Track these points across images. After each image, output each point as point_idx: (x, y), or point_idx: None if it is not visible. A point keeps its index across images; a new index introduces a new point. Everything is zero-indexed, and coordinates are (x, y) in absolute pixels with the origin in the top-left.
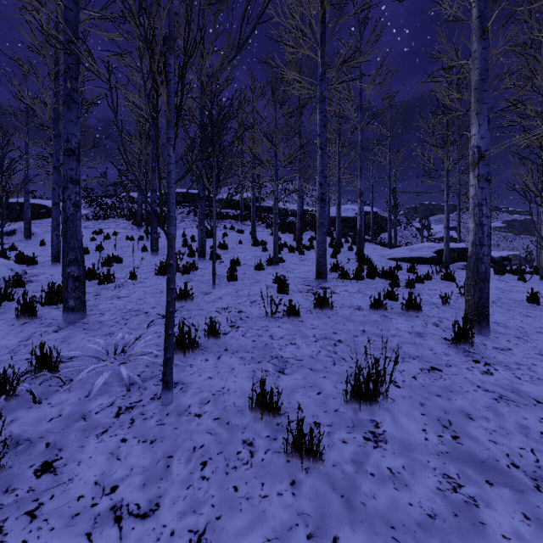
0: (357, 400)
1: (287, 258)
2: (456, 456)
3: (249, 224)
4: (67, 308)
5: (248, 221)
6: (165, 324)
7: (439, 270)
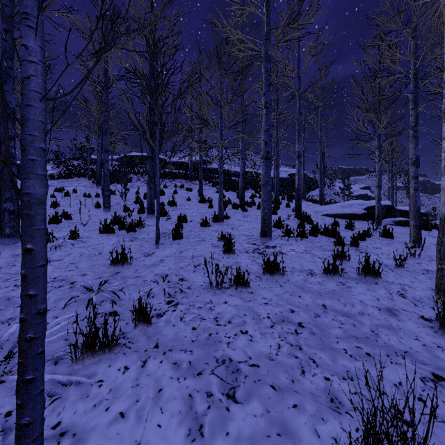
0: None
1: (231, 214)
2: None
3: (197, 183)
4: None
5: (196, 180)
6: (20, 360)
7: (376, 227)
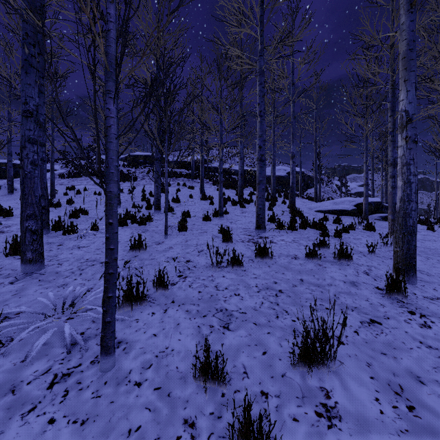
0: (304, 363)
1: (230, 210)
2: (417, 435)
3: (198, 181)
4: (25, 260)
5: (198, 178)
6: (105, 286)
7: (361, 221)
